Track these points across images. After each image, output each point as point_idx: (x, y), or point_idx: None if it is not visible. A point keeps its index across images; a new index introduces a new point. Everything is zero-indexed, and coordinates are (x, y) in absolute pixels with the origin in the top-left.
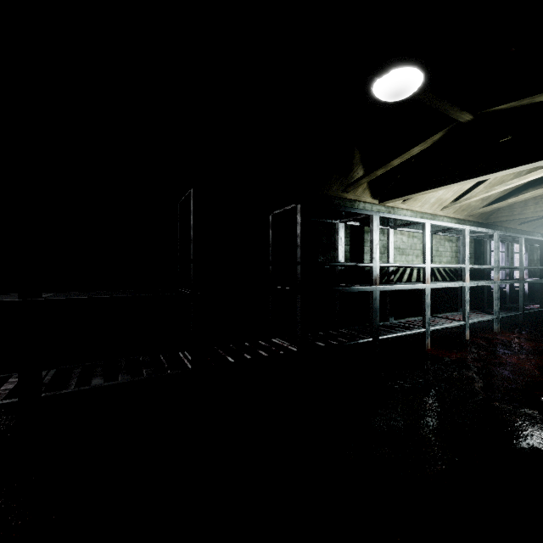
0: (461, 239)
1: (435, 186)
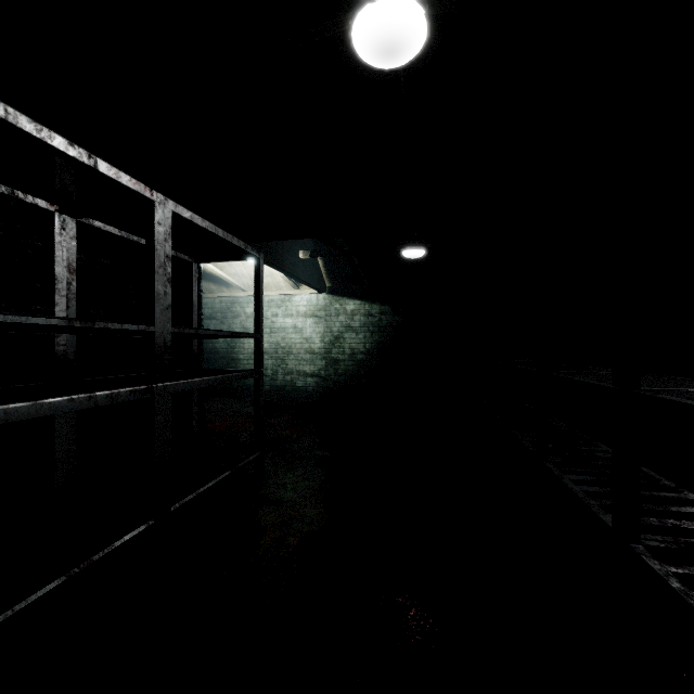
0: None
1: None
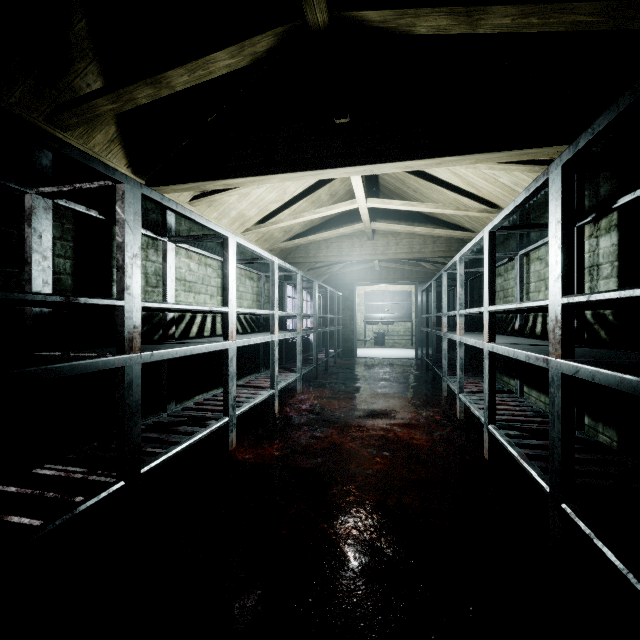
0: (264, 278)
1: (246, 173)
